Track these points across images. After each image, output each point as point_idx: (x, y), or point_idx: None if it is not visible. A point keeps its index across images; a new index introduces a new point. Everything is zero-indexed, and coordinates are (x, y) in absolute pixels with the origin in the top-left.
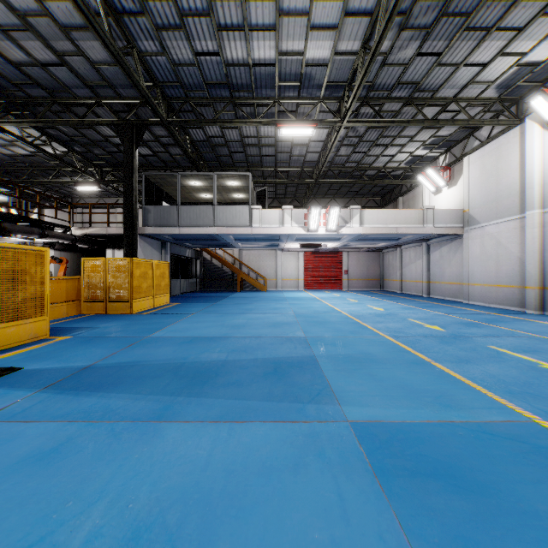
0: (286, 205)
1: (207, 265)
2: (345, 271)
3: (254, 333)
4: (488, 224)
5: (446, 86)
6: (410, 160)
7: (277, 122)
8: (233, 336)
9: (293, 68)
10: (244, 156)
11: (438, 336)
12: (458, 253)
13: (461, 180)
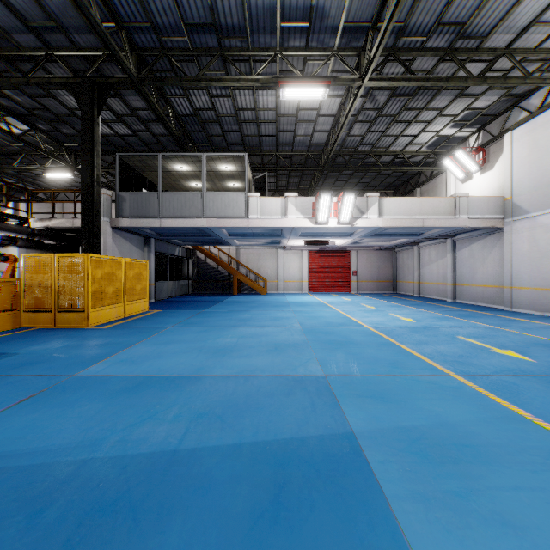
0: None
1: (201, 266)
2: (354, 272)
3: (244, 367)
4: (540, 213)
5: (500, 29)
6: (434, 142)
7: (279, 81)
8: (209, 375)
9: None
10: (240, 136)
11: (537, 375)
12: (495, 249)
13: (500, 162)
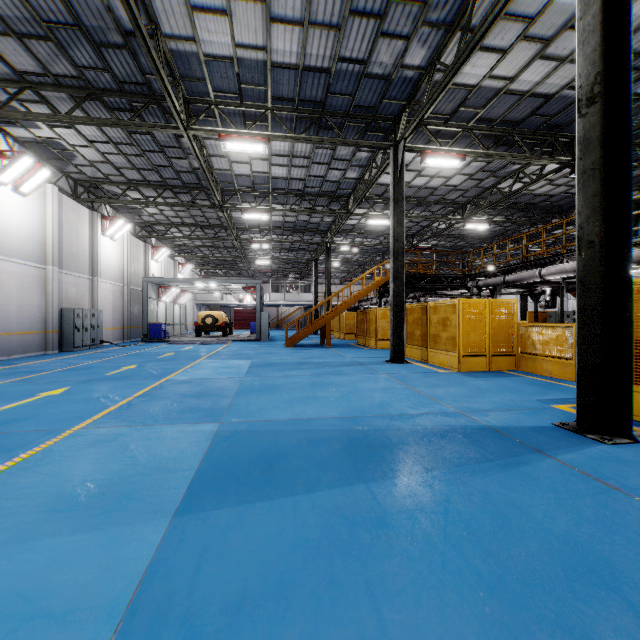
0: None
1: None
2: None
3: None
4: None
5: None
6: None
7: None
8: None
9: None
10: None
11: None
12: None
13: None
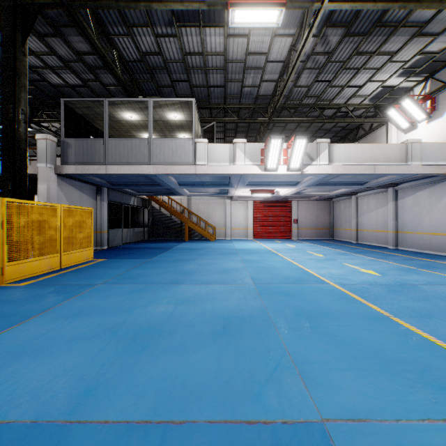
0: None
1: (156, 214)
2: (295, 220)
3: (169, 386)
4: None
5: None
6: (377, 94)
7: (228, 3)
8: (93, 422)
9: None
10: (188, 87)
11: None
12: (445, 197)
13: None
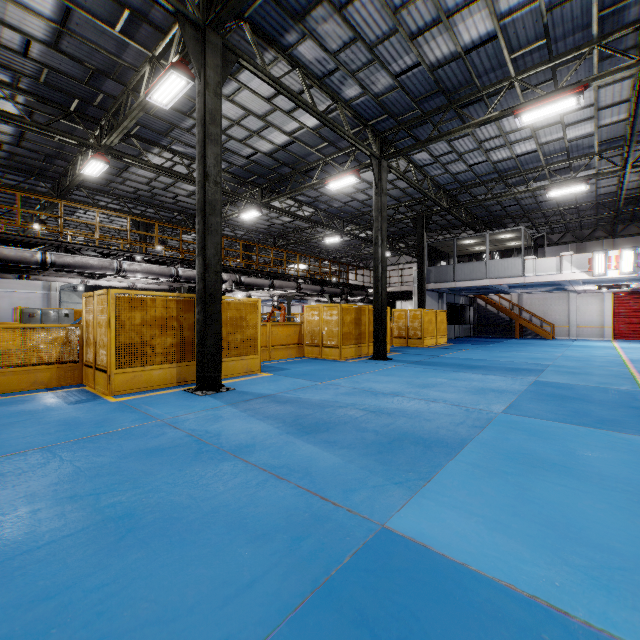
0: (583, 237)
1: (481, 311)
2: None
3: (511, 360)
4: None
5: None
6: None
7: (545, 187)
8: (494, 360)
9: (556, 147)
10: (518, 206)
11: None
12: None
13: None
